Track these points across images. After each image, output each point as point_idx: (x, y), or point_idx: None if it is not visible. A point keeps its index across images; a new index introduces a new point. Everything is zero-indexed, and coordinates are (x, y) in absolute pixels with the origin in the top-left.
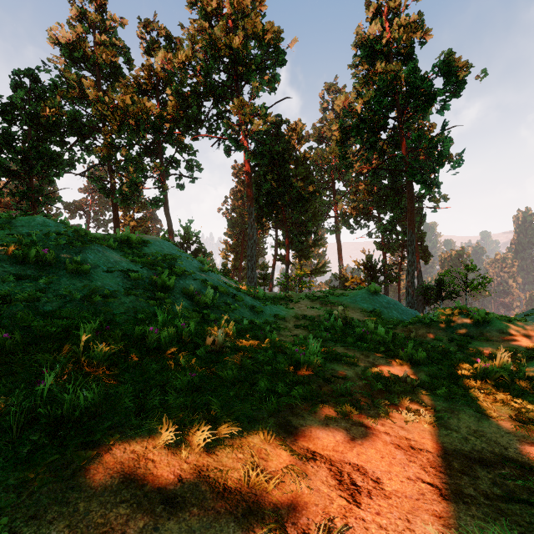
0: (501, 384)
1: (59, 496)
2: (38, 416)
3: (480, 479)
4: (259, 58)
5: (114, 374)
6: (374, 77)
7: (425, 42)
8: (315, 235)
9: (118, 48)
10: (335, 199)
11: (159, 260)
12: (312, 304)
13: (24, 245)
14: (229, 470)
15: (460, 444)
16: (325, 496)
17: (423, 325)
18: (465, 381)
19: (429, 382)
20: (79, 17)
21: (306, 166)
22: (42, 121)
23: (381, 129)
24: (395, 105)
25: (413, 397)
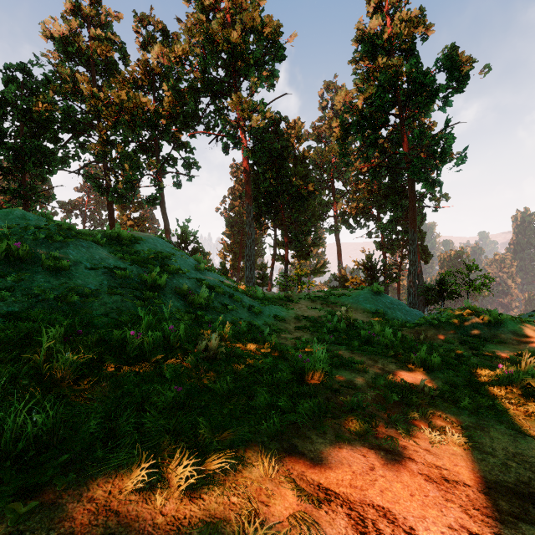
0: (529, 393)
1: None
2: None
3: None
4: (257, 53)
5: (83, 388)
6: (375, 72)
7: (427, 37)
8: (315, 235)
9: (114, 43)
10: (335, 199)
11: (151, 258)
12: (313, 304)
13: None
14: (219, 523)
15: (501, 473)
16: None
17: (431, 327)
18: (489, 390)
19: (449, 392)
20: (73, 11)
21: (305, 165)
22: (35, 116)
23: (382, 126)
24: (397, 102)
25: (433, 410)
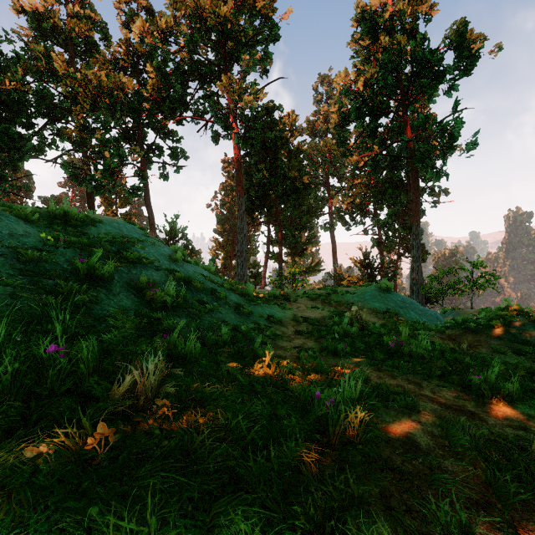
0: None
1: None
2: None
3: None
4: (249, 31)
5: None
6: (376, 54)
7: (431, 19)
8: (311, 230)
9: (94, 22)
10: (330, 195)
11: (107, 242)
12: (313, 303)
13: None
14: None
15: None
16: None
17: (465, 330)
18: None
19: None
20: None
21: (300, 160)
22: (1, 96)
23: (383, 112)
24: (399, 86)
25: None
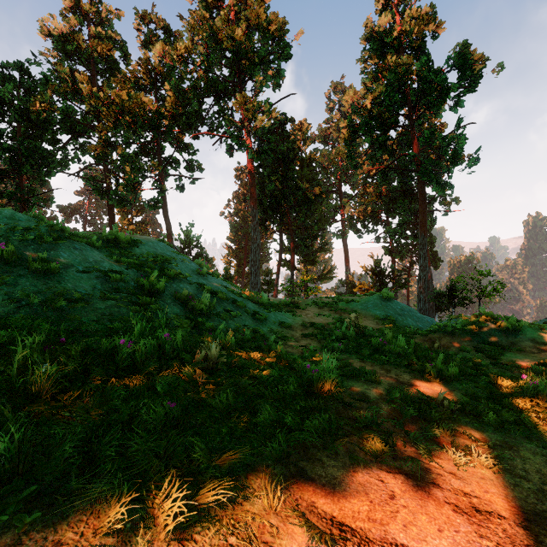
0: None
1: None
2: None
3: None
4: (262, 51)
5: (63, 405)
6: (384, 71)
7: (438, 35)
8: (322, 239)
9: (115, 42)
10: (342, 203)
11: (150, 262)
12: (320, 310)
13: None
14: None
15: (538, 501)
16: None
17: (445, 334)
18: (513, 403)
19: (470, 405)
20: (73, 9)
21: (312, 168)
22: (32, 116)
23: (392, 127)
24: (406, 102)
25: (455, 426)
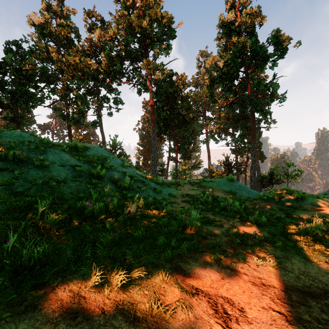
0: (317, 239)
1: (13, 327)
2: (4, 265)
3: (312, 308)
4: (159, 34)
5: (61, 234)
6: (230, 46)
7: (262, 24)
8: (194, 144)
9: (71, 28)
10: (206, 122)
11: (95, 159)
12: (192, 187)
13: (6, 149)
14: (138, 303)
15: (295, 281)
16: (206, 323)
17: (263, 200)
18: (293, 237)
19: (270, 238)
20: (47, 9)
21: (188, 102)
22: (24, 73)
23: (235, 78)
24: (244, 63)
25: (260, 248)
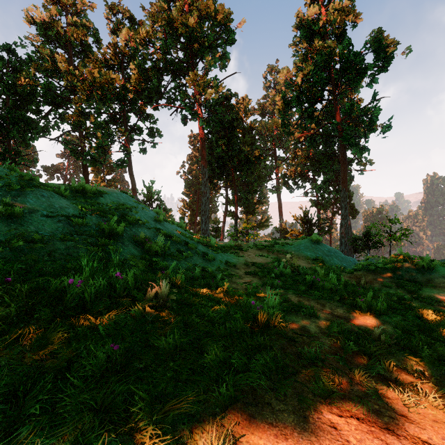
0: None
1: None
2: None
3: None
4: (211, 37)
5: None
6: (312, 54)
7: (356, 25)
8: (260, 193)
9: (88, 29)
10: (277, 164)
11: (113, 209)
12: (260, 252)
13: None
14: None
15: None
16: None
17: (368, 272)
18: (442, 336)
19: (404, 339)
20: (53, 1)
21: (252, 135)
22: (18, 90)
23: (318, 100)
24: (330, 79)
25: (394, 360)
